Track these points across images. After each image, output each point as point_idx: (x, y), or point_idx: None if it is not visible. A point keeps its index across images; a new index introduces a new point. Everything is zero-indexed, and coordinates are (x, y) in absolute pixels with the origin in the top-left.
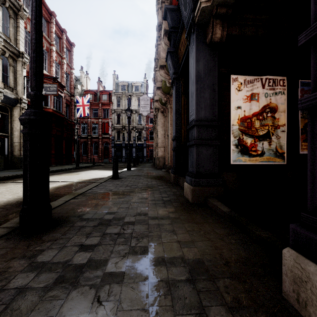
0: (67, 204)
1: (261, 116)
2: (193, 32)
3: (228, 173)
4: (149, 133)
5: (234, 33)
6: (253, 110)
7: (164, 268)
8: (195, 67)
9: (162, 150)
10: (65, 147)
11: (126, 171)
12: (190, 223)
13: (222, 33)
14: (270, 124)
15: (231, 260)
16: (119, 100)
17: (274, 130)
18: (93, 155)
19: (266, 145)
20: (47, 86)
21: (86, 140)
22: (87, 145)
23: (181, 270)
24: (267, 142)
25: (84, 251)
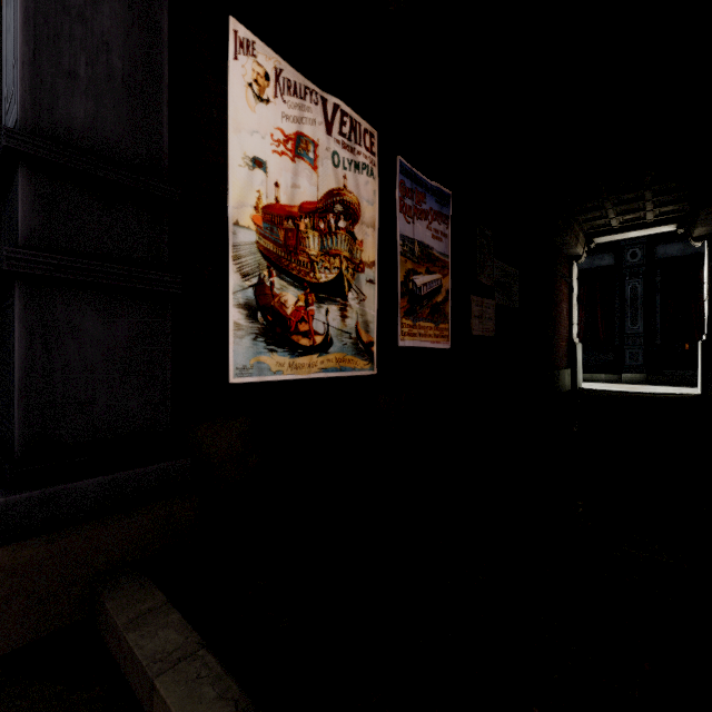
0: None
1: (323, 220)
2: None
3: (219, 424)
4: None
5: None
6: (302, 193)
7: None
8: None
9: None
10: None
11: None
12: None
13: None
14: (344, 254)
15: None
16: None
17: (354, 273)
18: None
19: (335, 319)
20: None
21: None
22: None
23: None
24: (337, 309)
25: None
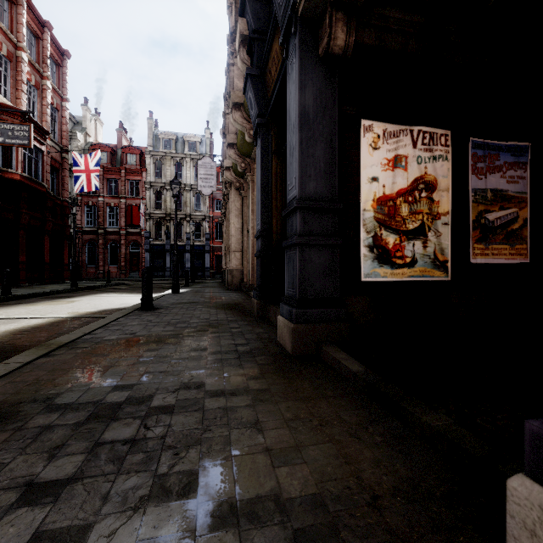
0: (26, 371)
1: (411, 196)
2: (295, 34)
3: (357, 298)
4: (215, 227)
5: (368, 42)
6: (398, 185)
7: (234, 536)
8: (299, 98)
9: (237, 256)
10: (49, 250)
11: (171, 294)
12: (292, 400)
13: (346, 39)
14: (425, 211)
15: (382, 490)
16: (160, 166)
17: (432, 221)
18: (109, 266)
19: (419, 248)
20: (7, 128)
21: (94, 238)
22: (97, 247)
23: (275, 537)
24: (420, 243)
25: (32, 503)
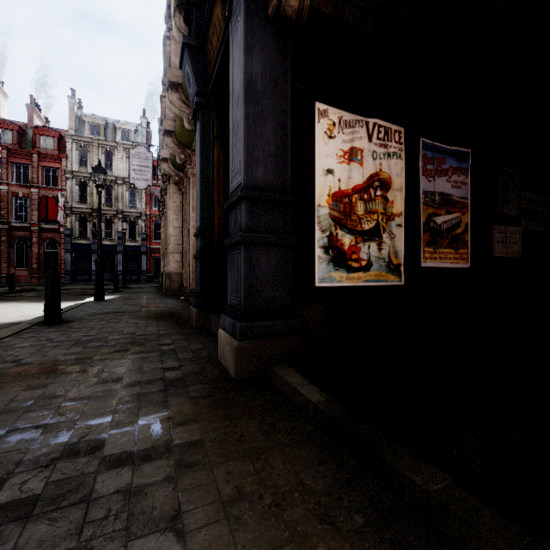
0: None
1: (366, 193)
2: None
3: (311, 306)
4: (152, 226)
5: (324, 10)
6: (354, 181)
7: None
8: (244, 63)
9: (176, 258)
10: None
11: (92, 302)
12: (233, 459)
13: None
14: (380, 211)
15: None
16: (85, 154)
17: (387, 222)
18: (16, 268)
19: (374, 250)
20: None
21: None
22: None
23: None
24: (375, 245)
25: None
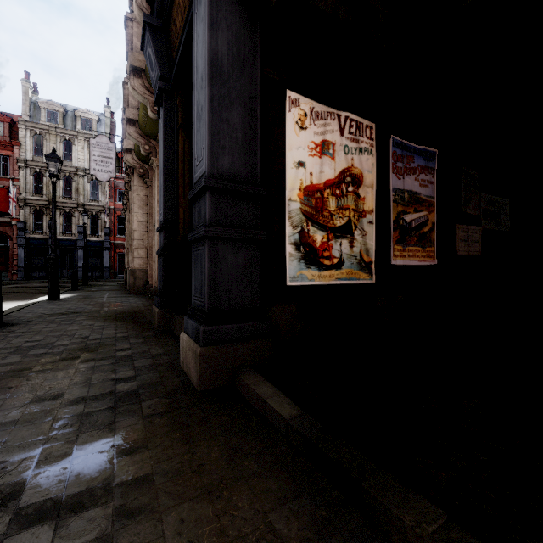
0: None
1: (338, 189)
2: None
3: (282, 306)
4: (117, 220)
5: None
6: (326, 175)
7: None
8: (209, 39)
9: (141, 254)
10: None
11: (45, 302)
12: (189, 499)
13: None
14: (352, 207)
15: None
16: (40, 142)
17: (358, 218)
18: None
19: (346, 248)
20: None
21: None
22: None
23: None
24: (347, 242)
25: None
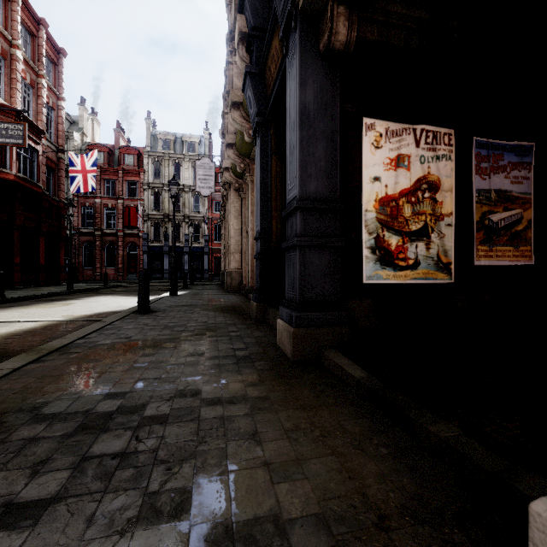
0: (14, 378)
1: (414, 196)
2: (295, 29)
3: (359, 301)
4: (214, 228)
5: (370, 37)
6: (400, 186)
7: None
8: (299, 95)
9: (236, 258)
10: (44, 252)
11: (168, 297)
12: (292, 409)
13: (348, 34)
14: (428, 212)
15: (389, 509)
16: (158, 167)
17: (435, 222)
18: (107, 268)
19: (422, 250)
20: (1, 127)
21: (91, 239)
22: (93, 249)
23: None
24: (423, 244)
25: (9, 527)
